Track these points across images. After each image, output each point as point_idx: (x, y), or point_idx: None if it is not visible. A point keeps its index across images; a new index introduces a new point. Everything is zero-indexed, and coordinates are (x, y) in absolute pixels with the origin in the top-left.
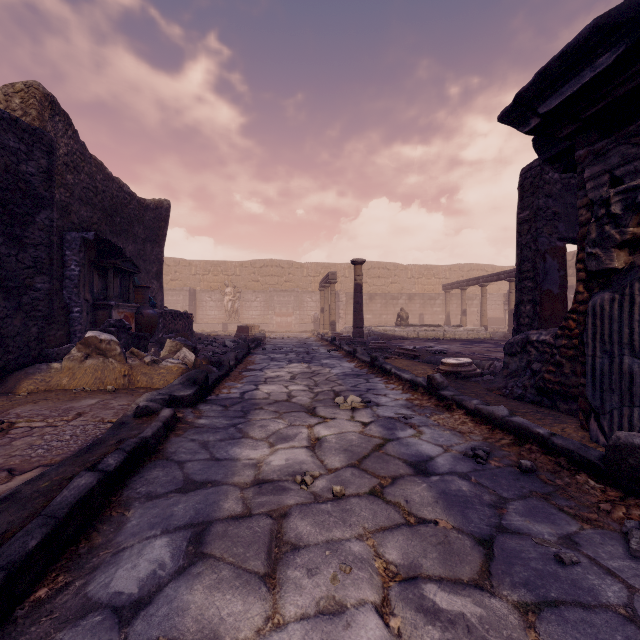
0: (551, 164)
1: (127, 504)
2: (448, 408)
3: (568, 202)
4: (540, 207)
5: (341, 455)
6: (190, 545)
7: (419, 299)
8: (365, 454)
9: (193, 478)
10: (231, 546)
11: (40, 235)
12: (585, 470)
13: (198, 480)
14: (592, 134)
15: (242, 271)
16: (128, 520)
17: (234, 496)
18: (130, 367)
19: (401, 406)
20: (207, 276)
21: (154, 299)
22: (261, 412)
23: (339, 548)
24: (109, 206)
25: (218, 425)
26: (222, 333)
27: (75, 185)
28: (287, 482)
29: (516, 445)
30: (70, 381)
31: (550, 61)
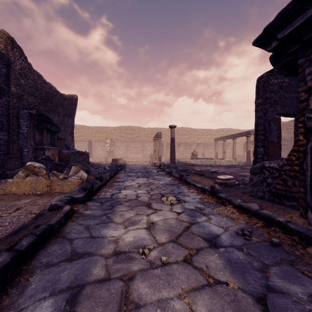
0: (279, 70)
1: (32, 271)
2: (223, 203)
3: (281, 95)
4: (267, 97)
5: (166, 234)
6: (67, 305)
7: (202, 145)
8: (179, 233)
9: (77, 251)
10: (94, 306)
11: (2, 110)
12: (311, 245)
13: (80, 252)
14: (308, 49)
15: (115, 131)
16: (30, 284)
17: (100, 264)
18: (51, 181)
19: (197, 202)
20: (97, 134)
21: (69, 145)
22: (121, 206)
23: (166, 306)
24: (44, 97)
25: (96, 214)
26: (104, 162)
27: (25, 85)
28: (134, 253)
29: (266, 227)
30: (17, 189)
31: (287, 5)
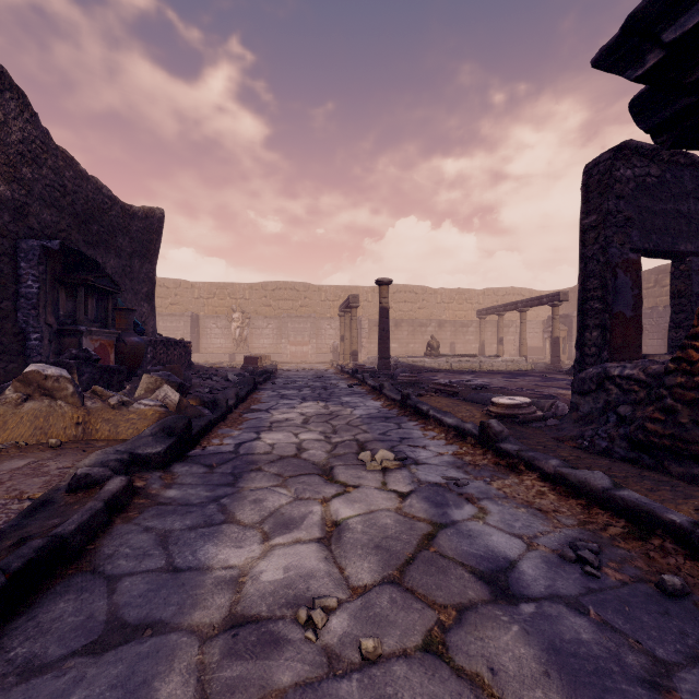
0: (654, 136)
1: None
2: (513, 469)
3: (643, 205)
4: (610, 211)
5: (371, 558)
6: None
7: (450, 326)
8: (408, 555)
9: (124, 615)
10: None
11: None
12: None
13: (131, 620)
14: None
15: (252, 294)
16: None
17: (185, 662)
18: (87, 412)
19: (448, 465)
20: (212, 300)
21: (144, 325)
22: (258, 476)
23: None
24: (83, 211)
25: (193, 499)
26: (227, 364)
27: (34, 181)
28: (283, 622)
29: (635, 538)
30: None
31: None
